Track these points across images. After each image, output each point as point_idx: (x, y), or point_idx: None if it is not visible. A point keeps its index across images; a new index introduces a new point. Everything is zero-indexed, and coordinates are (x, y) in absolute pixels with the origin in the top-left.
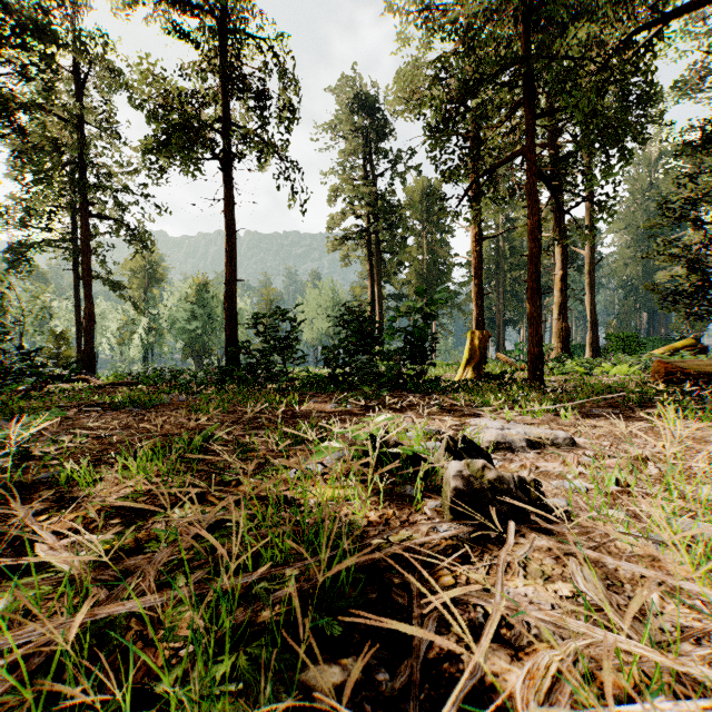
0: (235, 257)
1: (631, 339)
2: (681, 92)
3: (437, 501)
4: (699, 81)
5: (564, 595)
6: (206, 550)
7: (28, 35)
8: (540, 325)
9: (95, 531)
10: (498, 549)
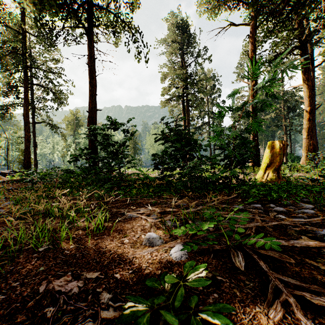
0: (95, 94)
1: None
2: None
3: None
4: None
5: None
6: None
7: None
8: None
9: None
10: None
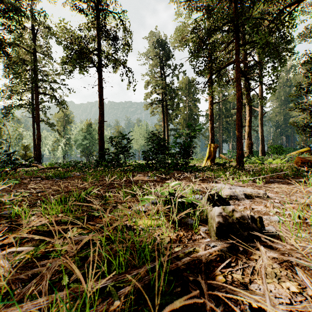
0: (103, 111)
1: (280, 148)
2: (301, 38)
3: (205, 227)
4: (309, 33)
5: (294, 291)
6: (83, 256)
7: (11, 12)
8: (242, 141)
9: (25, 244)
10: (245, 257)
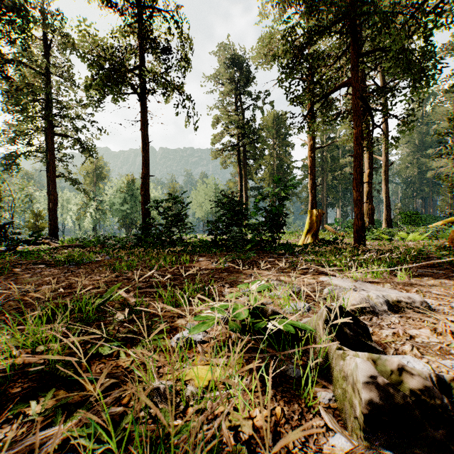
0: (148, 160)
1: (415, 216)
2: (446, 52)
3: (328, 390)
4: None
5: None
6: None
7: (11, 12)
8: (362, 205)
9: None
10: None
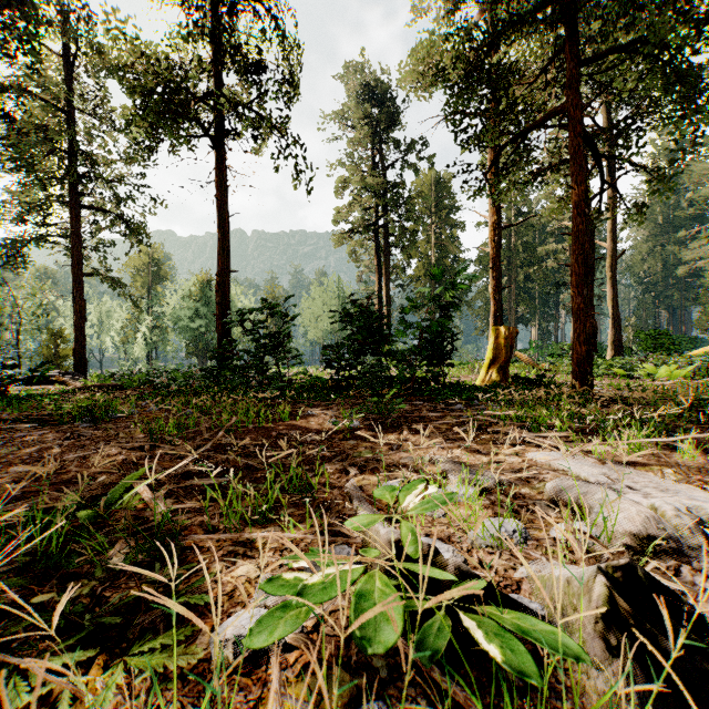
0: (228, 245)
1: (663, 337)
2: None
3: None
4: None
5: None
6: None
7: (7, 7)
8: (588, 318)
9: None
10: None
